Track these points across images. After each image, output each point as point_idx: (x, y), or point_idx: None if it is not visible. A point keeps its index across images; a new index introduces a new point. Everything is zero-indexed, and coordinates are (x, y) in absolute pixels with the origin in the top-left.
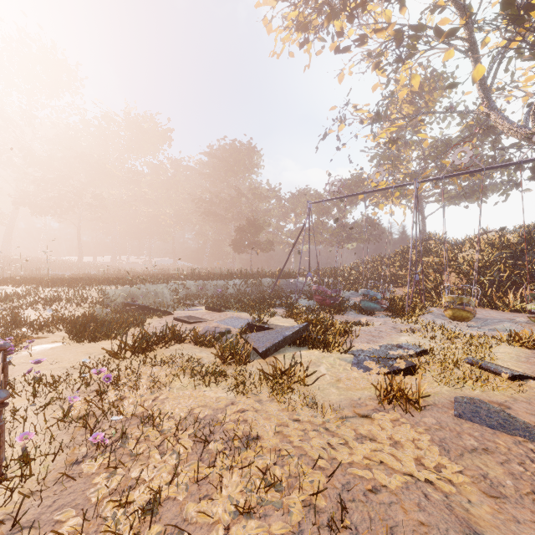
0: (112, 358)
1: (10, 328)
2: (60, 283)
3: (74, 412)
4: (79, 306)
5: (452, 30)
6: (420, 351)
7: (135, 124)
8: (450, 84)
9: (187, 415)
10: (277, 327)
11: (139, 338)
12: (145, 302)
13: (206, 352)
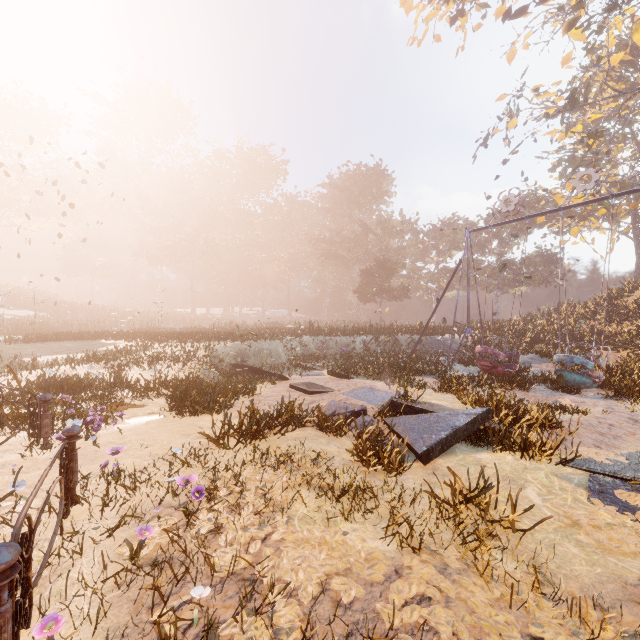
0: (212, 445)
1: (110, 392)
2: (170, 338)
3: (147, 550)
4: (185, 366)
5: None
6: None
7: (247, 160)
8: None
9: (319, 592)
10: (433, 408)
11: (247, 416)
12: (256, 362)
13: (336, 443)
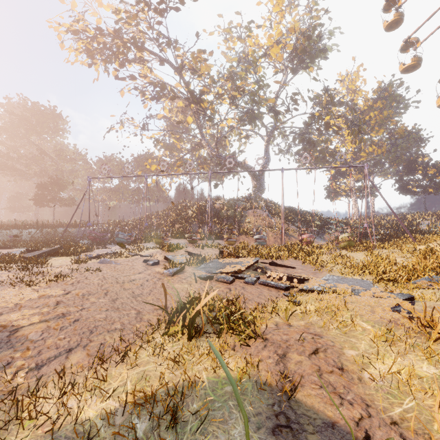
0: None
1: None
2: None
3: None
4: None
5: (173, 97)
6: (113, 252)
7: None
8: (178, 121)
9: None
10: None
11: None
12: None
13: None
